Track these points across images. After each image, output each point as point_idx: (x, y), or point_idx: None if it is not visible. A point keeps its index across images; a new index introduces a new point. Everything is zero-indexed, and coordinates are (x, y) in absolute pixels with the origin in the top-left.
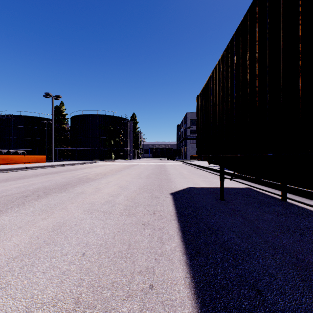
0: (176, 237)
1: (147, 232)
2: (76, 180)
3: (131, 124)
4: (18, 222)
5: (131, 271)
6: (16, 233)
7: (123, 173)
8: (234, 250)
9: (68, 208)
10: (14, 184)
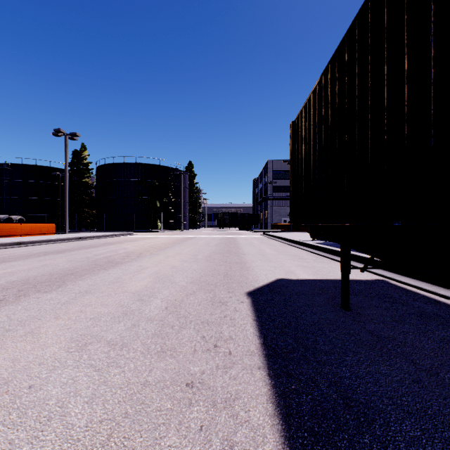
0: (270, 441)
1: (197, 415)
2: (88, 266)
3: (186, 178)
4: None
5: None
6: None
7: (170, 253)
8: None
9: (42, 331)
10: None
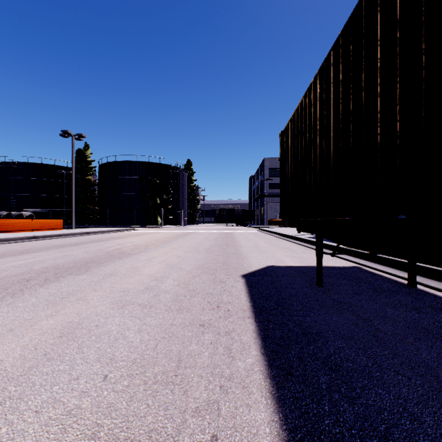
0: (253, 348)
1: (208, 338)
2: (103, 256)
3: (185, 176)
4: (9, 322)
5: (182, 408)
6: (3, 340)
7: (174, 245)
8: (347, 370)
9: (89, 298)
10: (13, 261)
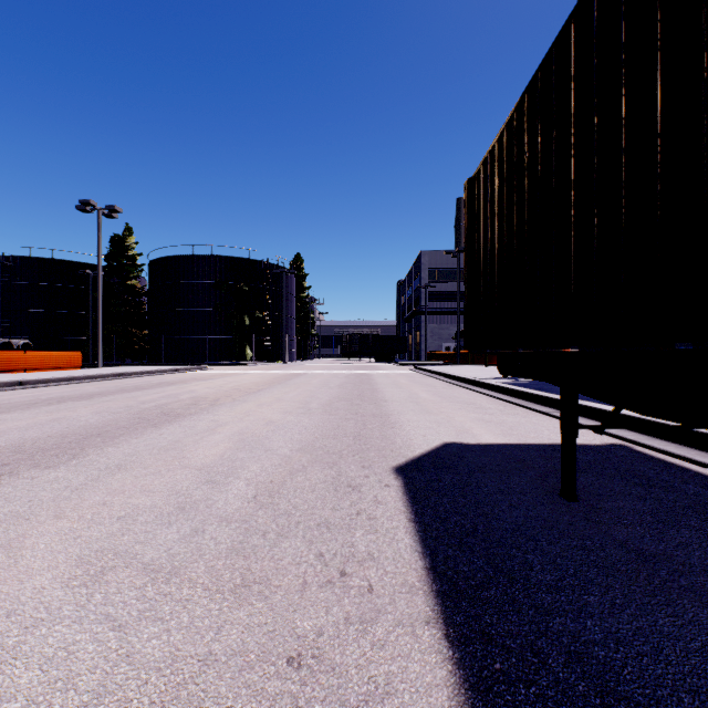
0: None
1: None
2: (127, 420)
3: (292, 280)
4: None
5: None
6: None
7: (265, 398)
8: None
9: (28, 543)
10: None
